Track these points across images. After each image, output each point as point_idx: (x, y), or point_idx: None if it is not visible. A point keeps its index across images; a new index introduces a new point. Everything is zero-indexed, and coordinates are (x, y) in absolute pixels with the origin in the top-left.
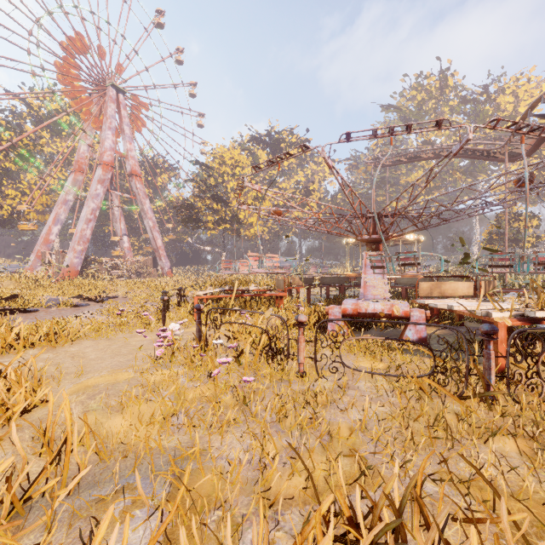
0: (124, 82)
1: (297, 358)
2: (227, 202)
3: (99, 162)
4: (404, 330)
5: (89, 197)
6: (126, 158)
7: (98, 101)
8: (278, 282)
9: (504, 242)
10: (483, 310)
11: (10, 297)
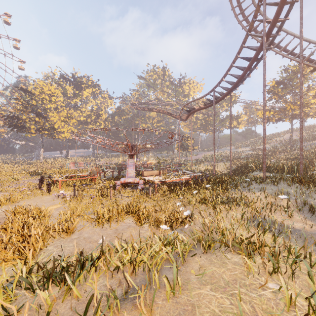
0: None
1: (110, 195)
2: (47, 117)
3: None
4: (138, 186)
5: None
6: None
7: None
8: (93, 171)
9: (183, 148)
10: (154, 180)
11: None
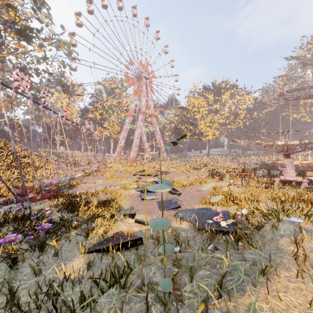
0: (148, 74)
1: (273, 188)
2: (197, 125)
3: (140, 112)
4: (300, 185)
5: (137, 127)
6: (149, 108)
7: (137, 84)
8: (247, 169)
9: None
10: None
11: (143, 171)
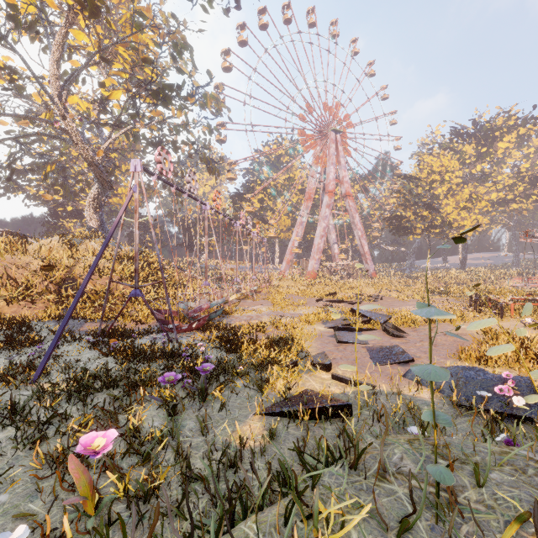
0: (340, 123)
1: None
2: (438, 209)
3: (325, 191)
4: None
5: (321, 219)
6: (341, 184)
7: (320, 144)
8: None
9: None
10: None
11: (332, 293)
